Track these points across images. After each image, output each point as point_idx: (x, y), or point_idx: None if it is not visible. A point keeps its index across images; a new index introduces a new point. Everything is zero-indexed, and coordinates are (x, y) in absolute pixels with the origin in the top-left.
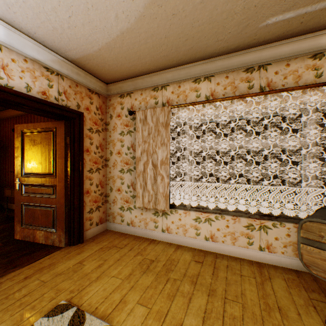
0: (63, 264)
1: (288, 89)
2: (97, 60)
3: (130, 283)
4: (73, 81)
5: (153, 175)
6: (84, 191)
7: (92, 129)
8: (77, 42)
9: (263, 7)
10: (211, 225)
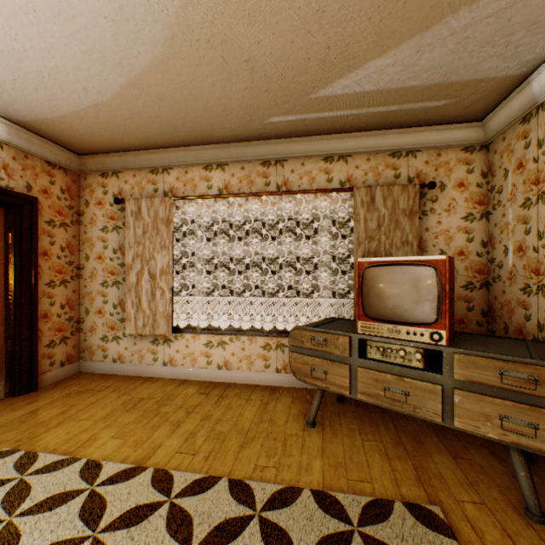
0: (4, 416)
1: (300, 192)
2: (61, 126)
3: (106, 423)
4: (20, 150)
5: (151, 290)
6: (40, 315)
7: (55, 222)
8: (27, 104)
9: (260, 109)
10: (225, 349)
